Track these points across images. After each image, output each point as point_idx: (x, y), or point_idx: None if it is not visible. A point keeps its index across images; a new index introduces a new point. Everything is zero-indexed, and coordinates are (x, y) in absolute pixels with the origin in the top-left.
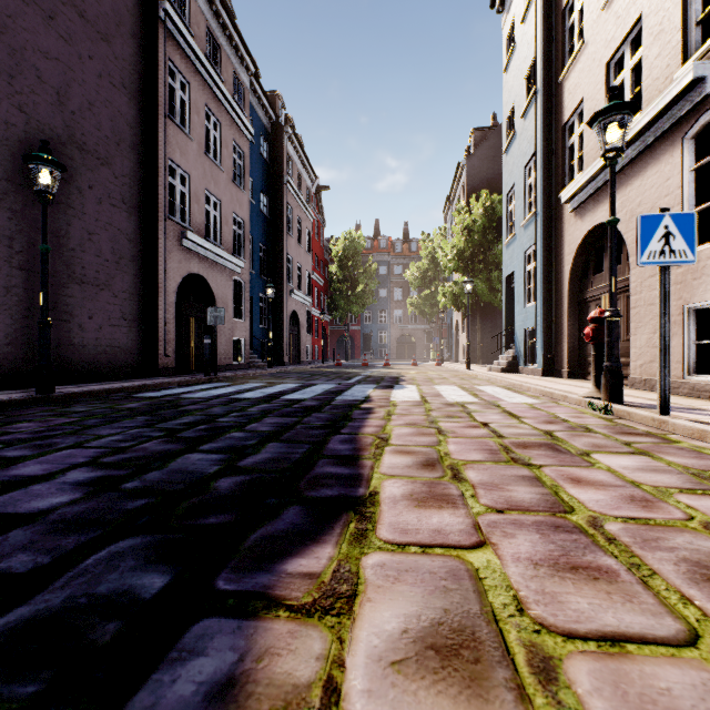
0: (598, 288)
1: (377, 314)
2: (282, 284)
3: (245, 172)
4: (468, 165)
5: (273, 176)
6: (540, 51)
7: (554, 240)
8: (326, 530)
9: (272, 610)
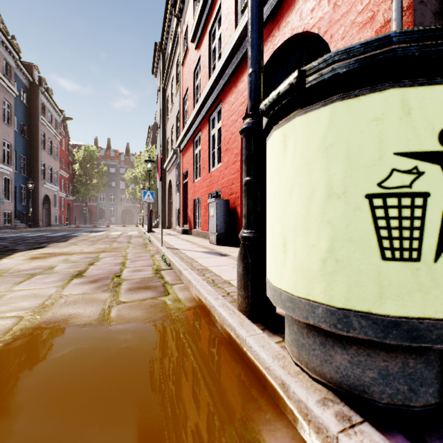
0: (172, 199)
1: (109, 196)
2: (38, 179)
3: (12, 116)
4: (154, 128)
5: (31, 114)
6: (161, 110)
7: (165, 180)
8: (59, 242)
9: (52, 244)
